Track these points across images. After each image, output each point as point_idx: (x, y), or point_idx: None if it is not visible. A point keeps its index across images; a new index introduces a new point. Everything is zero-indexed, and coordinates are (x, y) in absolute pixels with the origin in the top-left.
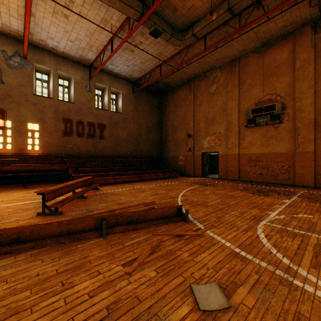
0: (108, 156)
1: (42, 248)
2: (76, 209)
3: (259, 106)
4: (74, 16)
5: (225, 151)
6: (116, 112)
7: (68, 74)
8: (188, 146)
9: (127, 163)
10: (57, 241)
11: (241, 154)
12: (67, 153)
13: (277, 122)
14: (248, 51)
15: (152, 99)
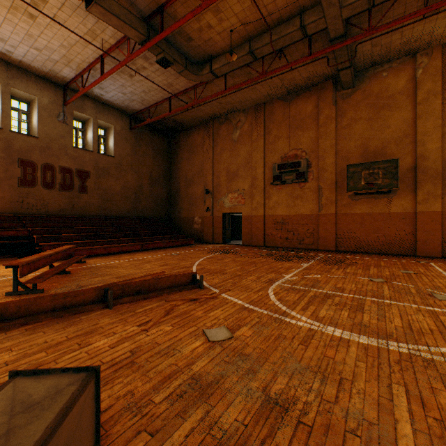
0: (93, 216)
1: (37, 323)
2: (61, 286)
3: (285, 161)
4: (46, 19)
5: (250, 212)
6: (105, 155)
7: (28, 95)
8: (206, 205)
9: (123, 227)
10: (54, 315)
11: (266, 215)
12: (27, 212)
13: (302, 181)
14: (273, 97)
15: (158, 140)
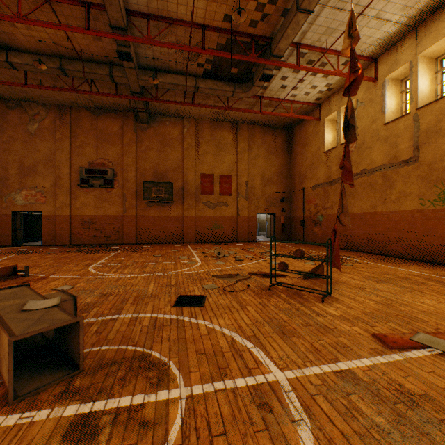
0: None
1: None
2: None
3: (93, 167)
4: None
5: (53, 211)
6: None
7: None
8: None
9: None
10: None
11: (73, 215)
12: None
13: (110, 187)
14: (82, 105)
15: None
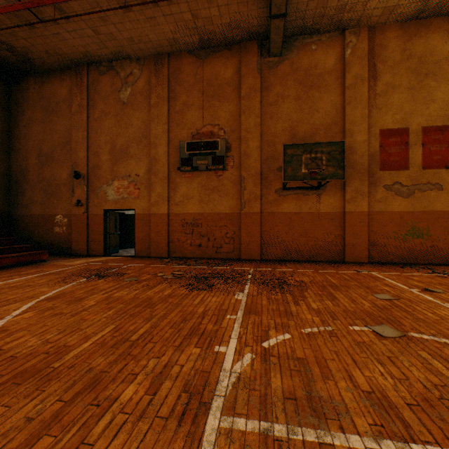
0: None
1: None
2: None
3: (197, 139)
4: None
5: (147, 209)
6: None
7: None
8: (76, 196)
9: None
10: None
11: (172, 214)
12: None
13: (220, 168)
14: (182, 47)
15: None
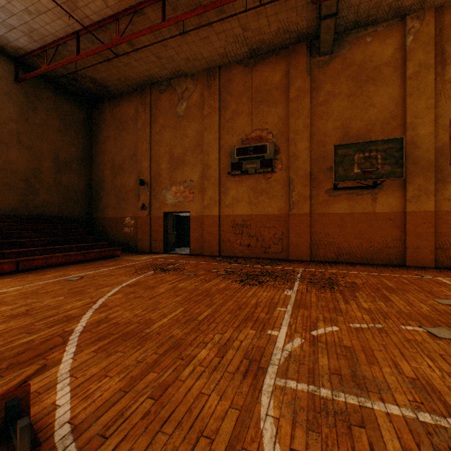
0: None
1: None
2: None
3: (246, 144)
4: None
5: (200, 211)
6: None
7: None
8: (141, 201)
9: None
10: None
11: (222, 215)
12: None
13: (269, 171)
14: (232, 59)
15: (70, 107)
